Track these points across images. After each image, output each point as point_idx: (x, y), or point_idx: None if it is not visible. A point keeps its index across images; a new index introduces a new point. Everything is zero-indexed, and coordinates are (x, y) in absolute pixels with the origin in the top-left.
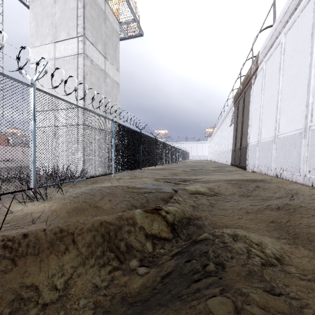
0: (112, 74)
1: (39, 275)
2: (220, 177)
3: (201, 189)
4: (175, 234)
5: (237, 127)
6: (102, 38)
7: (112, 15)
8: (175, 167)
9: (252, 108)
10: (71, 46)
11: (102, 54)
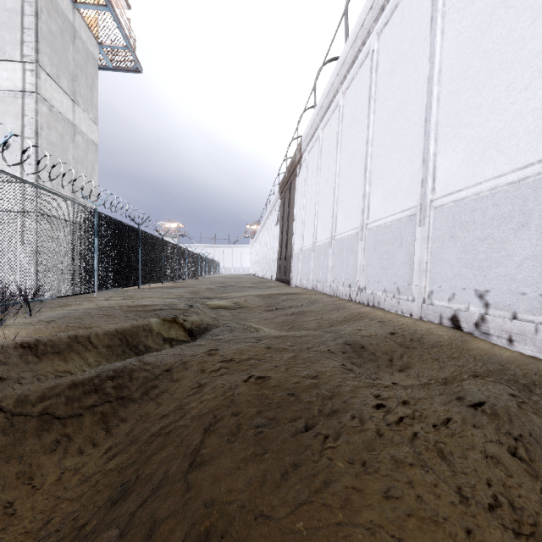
0: (86, 129)
1: (67, 365)
2: (254, 293)
3: (225, 303)
4: (193, 337)
5: (284, 228)
6: (68, 68)
7: (86, 31)
8: (196, 284)
9: (297, 205)
10: (9, 74)
11: (69, 95)
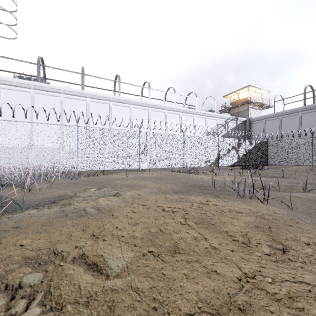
0: None
1: None
2: None
3: None
4: None
5: None
6: None
7: None
8: None
9: None
10: None
11: None
